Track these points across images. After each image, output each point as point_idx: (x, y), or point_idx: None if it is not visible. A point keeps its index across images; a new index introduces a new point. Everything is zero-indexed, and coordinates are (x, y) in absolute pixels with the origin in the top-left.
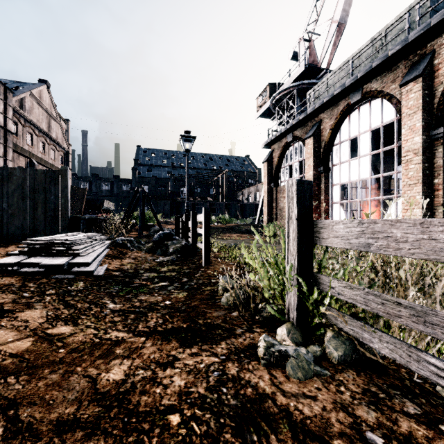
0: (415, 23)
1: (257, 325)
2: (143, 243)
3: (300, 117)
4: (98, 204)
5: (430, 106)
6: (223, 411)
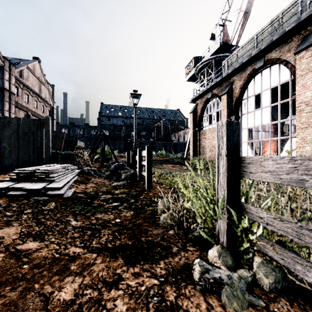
0: (305, 7)
1: (189, 243)
2: (104, 171)
3: (217, 80)
4: (73, 143)
5: None
6: None
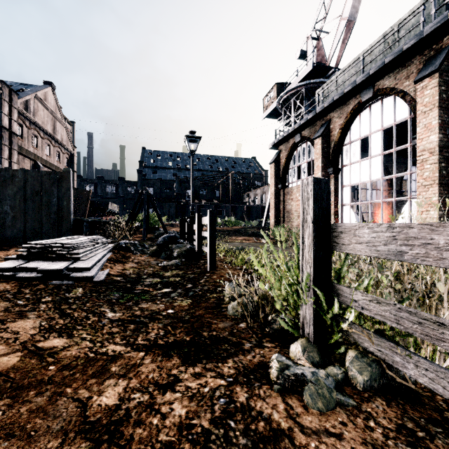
0: (430, 16)
1: (267, 338)
2: (148, 246)
3: (308, 117)
4: (102, 206)
5: (447, 103)
6: None
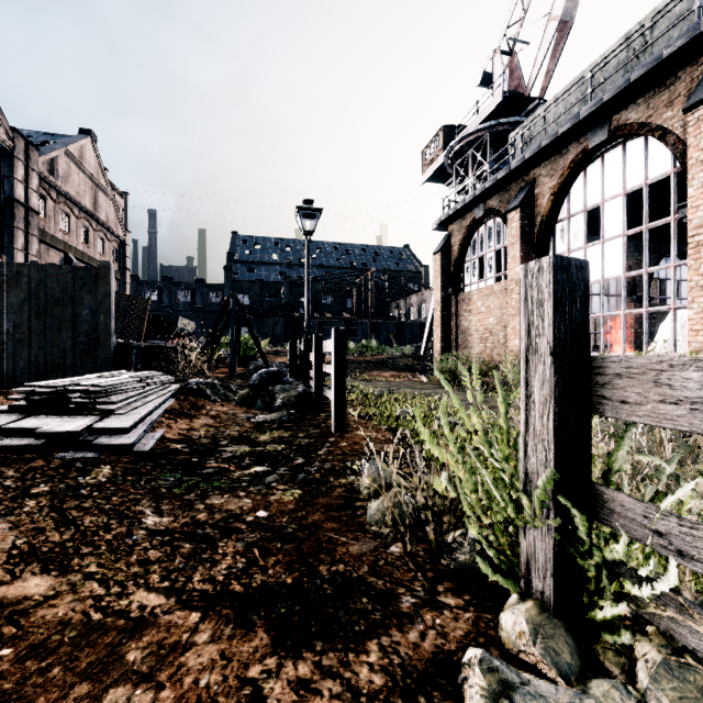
0: None
1: (445, 583)
2: (236, 387)
3: (497, 176)
4: (168, 323)
5: None
6: None
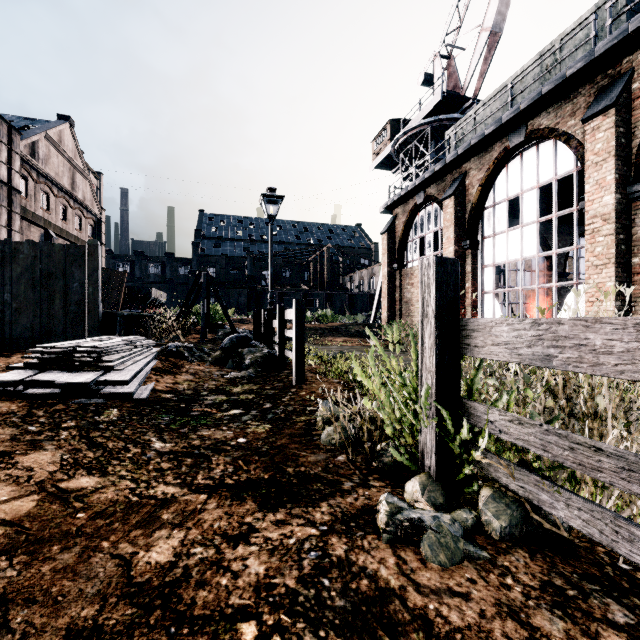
0: (604, 29)
1: (374, 475)
2: (208, 350)
3: (435, 168)
4: (143, 294)
5: (627, 150)
6: (323, 618)
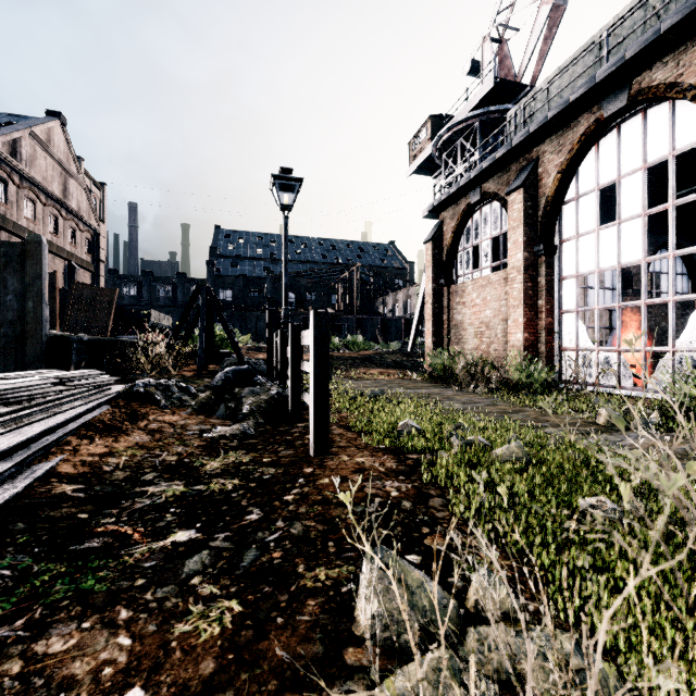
0: None
1: None
2: (200, 388)
3: (497, 154)
4: (140, 317)
5: None
6: None
